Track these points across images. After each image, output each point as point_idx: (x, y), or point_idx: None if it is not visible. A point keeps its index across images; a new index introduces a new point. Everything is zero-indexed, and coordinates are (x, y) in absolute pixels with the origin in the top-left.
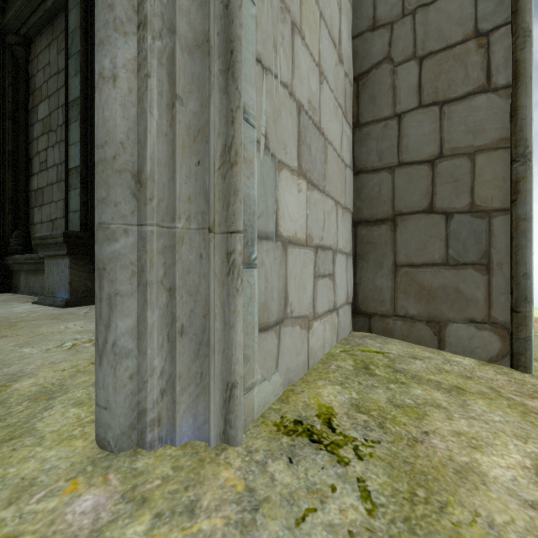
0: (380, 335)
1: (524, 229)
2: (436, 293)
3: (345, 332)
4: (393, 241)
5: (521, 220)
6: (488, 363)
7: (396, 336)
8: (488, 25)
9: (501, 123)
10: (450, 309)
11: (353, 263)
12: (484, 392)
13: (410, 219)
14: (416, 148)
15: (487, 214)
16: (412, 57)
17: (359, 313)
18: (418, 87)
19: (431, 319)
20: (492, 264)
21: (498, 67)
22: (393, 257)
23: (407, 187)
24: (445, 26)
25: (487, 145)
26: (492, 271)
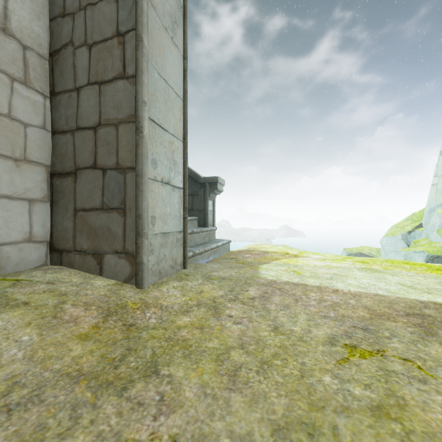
0: (66, 267)
1: (138, 182)
2: (98, 232)
3: (24, 266)
4: (75, 190)
5: (137, 176)
6: (123, 283)
7: (76, 267)
8: (124, 28)
9: (131, 103)
10: (105, 244)
11: (50, 208)
12: (44, 305)
13: (84, 173)
14: (87, 116)
15: (124, 171)
16: (84, 44)
17: (54, 250)
18: (89, 68)
19: (96, 252)
20: (126, 208)
21: (129, 61)
22: (74, 203)
23: (82, 147)
24: (102, 23)
25: (124, 118)
26: (126, 213)
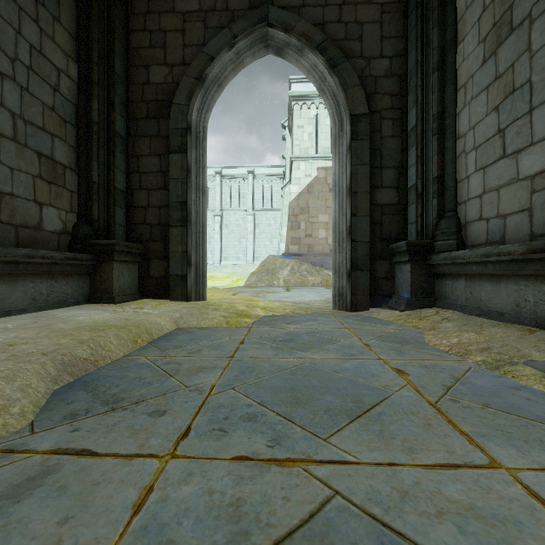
0: None
1: None
2: None
3: None
4: None
5: None
6: None
7: None
8: None
9: None
10: None
11: None
12: None
13: None
14: None
15: None
16: None
17: None
18: None
19: None
20: None
21: None
22: None
23: None
24: None
25: None
26: None
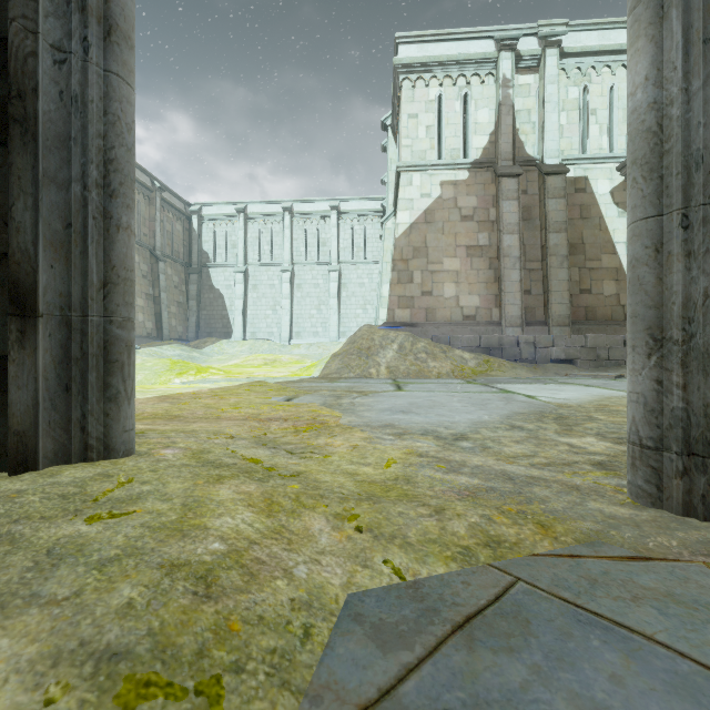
0: None
1: None
2: None
3: None
4: None
5: None
6: None
7: None
8: None
9: None
10: None
11: None
12: None
13: None
14: None
15: None
16: None
17: None
18: None
19: None
20: None
21: None
22: None
23: None
24: None
25: None
26: None
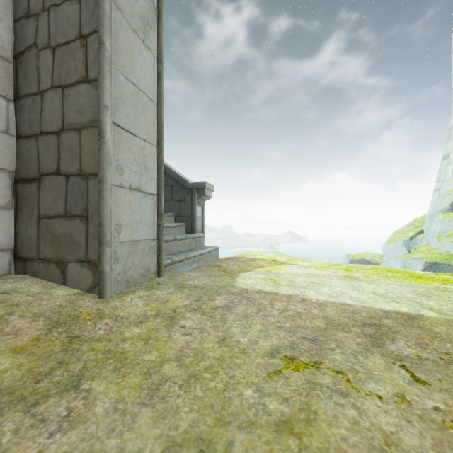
0: (30, 276)
1: (100, 189)
2: (61, 240)
3: None
4: (38, 197)
5: (98, 182)
6: (85, 293)
7: (39, 276)
8: (87, 31)
9: (94, 107)
10: (68, 252)
11: (15, 215)
12: None
13: (47, 179)
14: (50, 121)
15: (87, 177)
16: (47, 46)
17: (18, 259)
18: (52, 71)
19: (59, 260)
20: (89, 216)
21: (91, 64)
22: (38, 210)
23: (46, 152)
24: (66, 25)
25: (87, 123)
26: (89, 221)
